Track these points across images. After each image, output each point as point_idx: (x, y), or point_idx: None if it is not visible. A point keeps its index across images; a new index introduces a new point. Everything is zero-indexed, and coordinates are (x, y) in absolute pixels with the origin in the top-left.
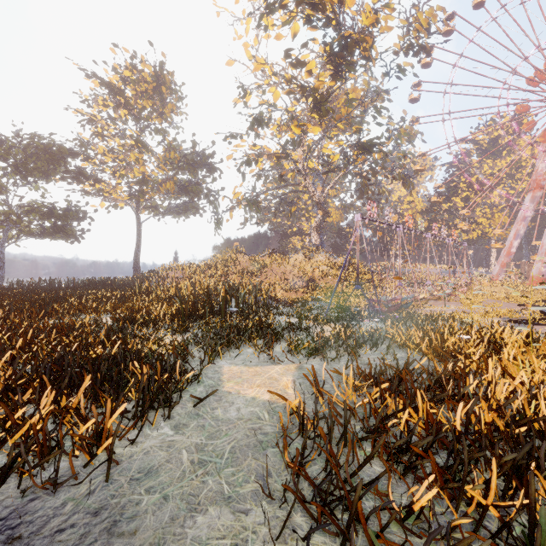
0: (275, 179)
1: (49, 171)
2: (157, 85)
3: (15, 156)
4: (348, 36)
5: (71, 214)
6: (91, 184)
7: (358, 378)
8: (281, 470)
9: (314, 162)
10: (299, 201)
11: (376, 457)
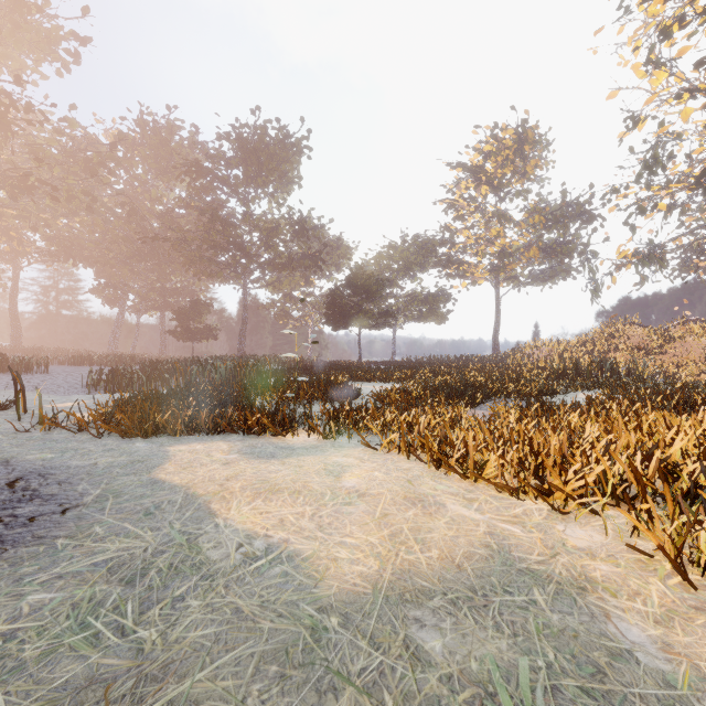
0: (701, 208)
1: (424, 263)
2: (518, 145)
3: (405, 258)
4: None
5: (440, 299)
6: (456, 268)
7: None
8: None
9: None
10: None
11: None
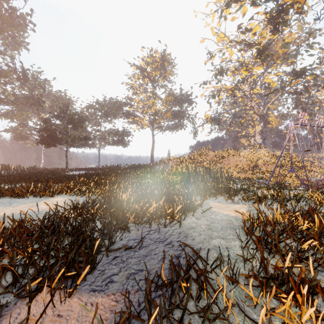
0: (230, 103)
1: (116, 114)
2: (162, 62)
3: (104, 109)
4: (283, 3)
5: (124, 133)
6: (132, 118)
7: (283, 212)
8: (243, 235)
9: (257, 89)
10: (247, 115)
11: (289, 239)
